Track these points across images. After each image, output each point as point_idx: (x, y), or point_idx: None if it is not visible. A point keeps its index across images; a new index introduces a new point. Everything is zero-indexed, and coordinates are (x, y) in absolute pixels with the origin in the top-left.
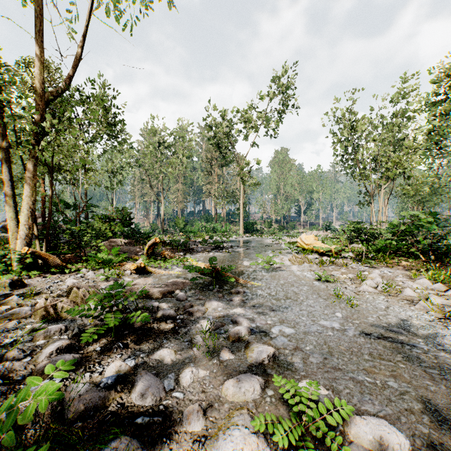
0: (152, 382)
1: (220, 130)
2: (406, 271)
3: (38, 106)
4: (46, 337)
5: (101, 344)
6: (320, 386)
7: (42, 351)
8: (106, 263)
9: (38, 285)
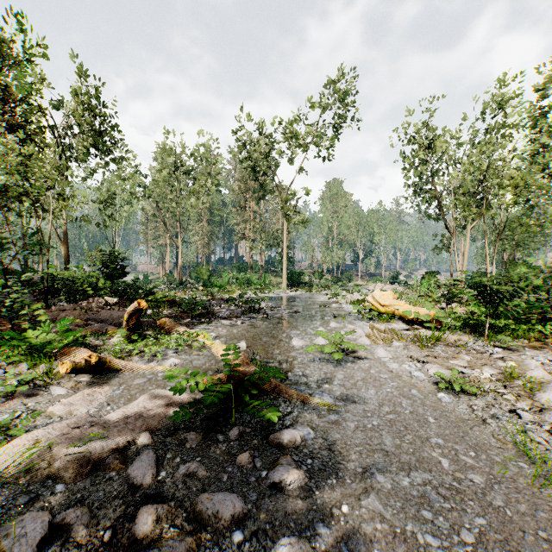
0: None
1: (257, 148)
2: None
3: None
4: None
5: None
6: None
7: None
8: (37, 350)
9: None
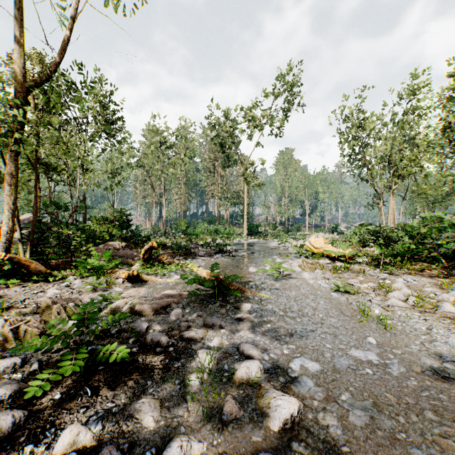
0: None
1: (224, 128)
2: (433, 279)
3: (19, 94)
4: None
5: (63, 389)
6: None
7: None
8: (96, 270)
9: (14, 297)
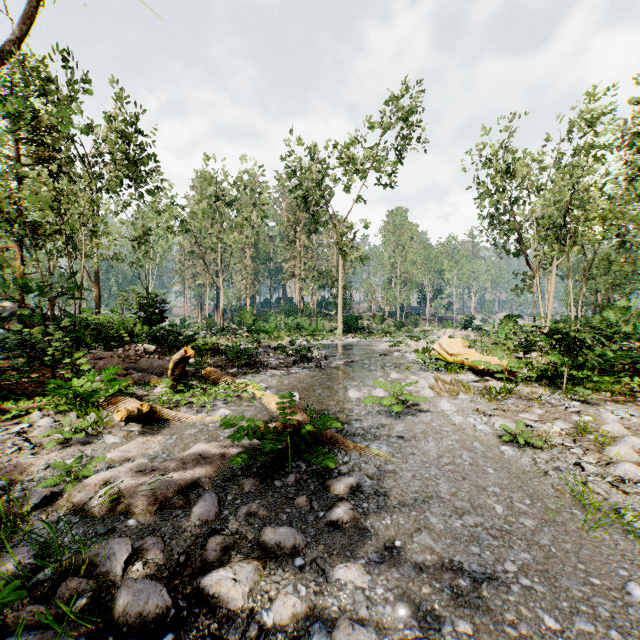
0: None
1: (308, 175)
2: None
3: None
4: None
5: None
6: None
7: None
8: (84, 399)
9: None
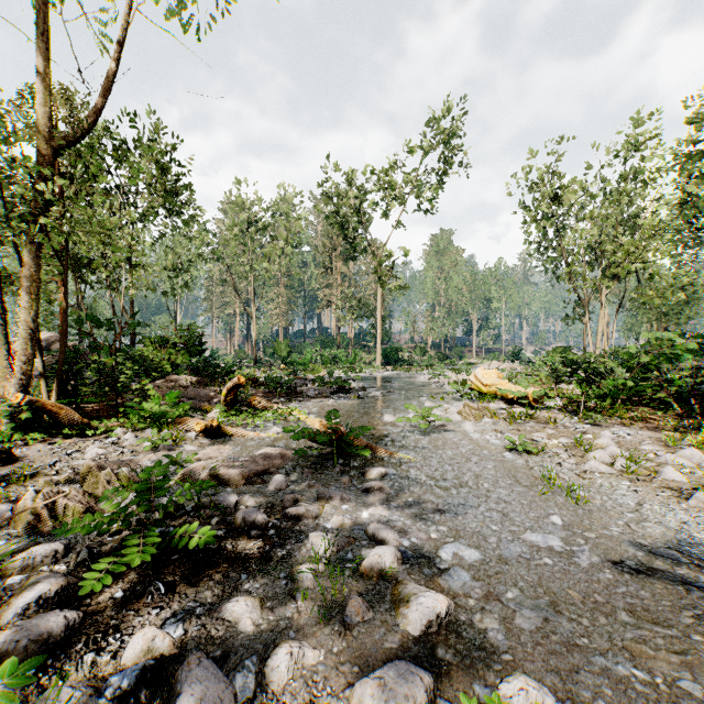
0: (210, 686)
1: (346, 201)
2: (656, 433)
3: (42, 158)
4: (26, 569)
5: (126, 585)
6: (547, 692)
7: (12, 601)
8: (156, 419)
9: (38, 459)
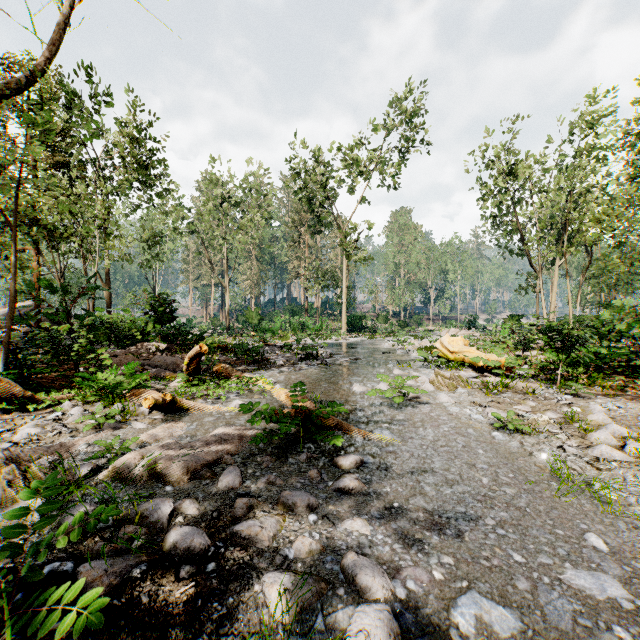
0: None
1: (313, 177)
2: None
3: None
4: None
5: None
6: None
7: None
8: (109, 391)
9: None
